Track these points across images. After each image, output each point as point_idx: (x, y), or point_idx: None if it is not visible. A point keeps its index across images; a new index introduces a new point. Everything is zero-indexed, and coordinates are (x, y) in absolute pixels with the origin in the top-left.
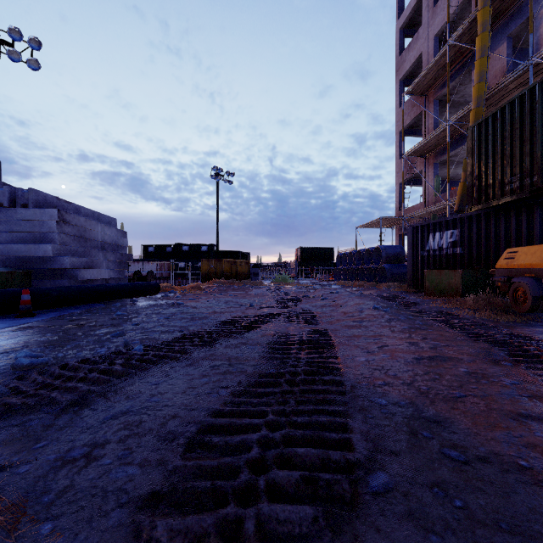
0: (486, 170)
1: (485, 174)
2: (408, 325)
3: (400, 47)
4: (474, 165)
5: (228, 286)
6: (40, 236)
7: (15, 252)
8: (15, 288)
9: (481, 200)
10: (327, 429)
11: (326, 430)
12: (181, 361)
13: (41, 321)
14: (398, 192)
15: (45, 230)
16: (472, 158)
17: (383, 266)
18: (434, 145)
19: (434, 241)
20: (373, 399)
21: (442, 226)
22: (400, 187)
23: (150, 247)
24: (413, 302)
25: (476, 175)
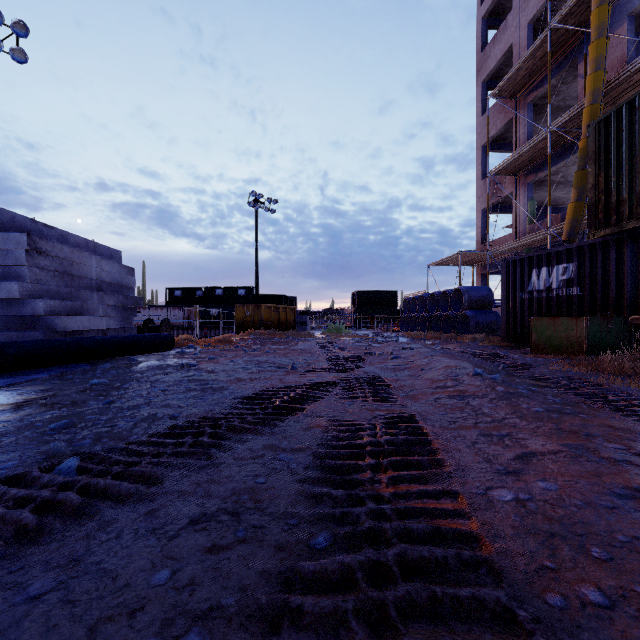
0: (618, 180)
1: (616, 185)
2: (542, 405)
3: (483, 41)
4: (599, 174)
5: (268, 338)
6: (3, 270)
7: None
8: None
9: (609, 222)
10: None
11: None
12: (136, 502)
13: None
14: (480, 221)
15: (10, 262)
16: (595, 165)
17: (464, 313)
18: (529, 160)
19: (539, 279)
20: None
21: (551, 259)
22: (483, 215)
23: (177, 290)
24: (523, 363)
25: (602, 188)
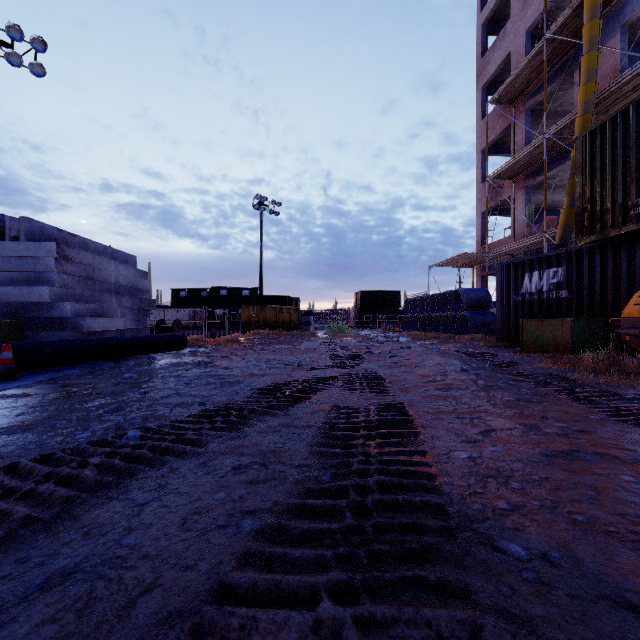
0: (602, 190)
1: (601, 195)
2: (514, 395)
3: (483, 47)
4: (585, 184)
5: (273, 338)
6: (34, 276)
7: (4, 296)
8: (1, 342)
9: (595, 229)
10: (434, 637)
11: (433, 639)
12: (190, 458)
13: (24, 386)
14: (480, 223)
15: (41, 269)
16: (582, 175)
17: (463, 314)
18: (526, 165)
19: (531, 282)
20: (501, 543)
21: (542, 264)
22: (483, 218)
23: (182, 291)
24: (510, 361)
25: (588, 197)
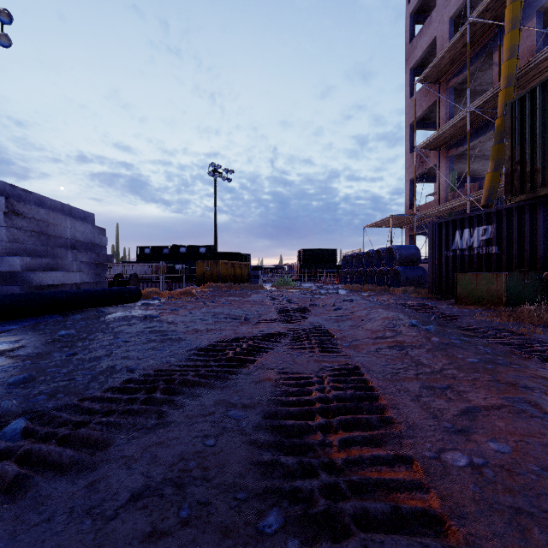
0: (532, 152)
1: (531, 157)
2: (476, 356)
3: (411, 34)
4: (515, 147)
5: (225, 290)
6: None
7: None
8: None
9: (524, 189)
10: None
11: None
12: (78, 471)
13: None
14: (408, 189)
15: None
16: (511, 139)
17: (395, 269)
18: (451, 136)
19: (462, 239)
20: None
21: (472, 222)
22: (411, 184)
23: (146, 248)
24: (451, 313)
25: (517, 159)
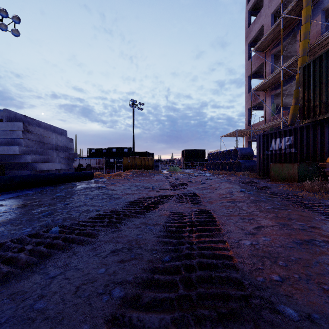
0: (314, 95)
1: (313, 98)
2: (271, 205)
3: (249, 22)
4: (305, 92)
5: (139, 174)
6: (11, 141)
7: None
8: None
9: (310, 116)
10: None
11: None
12: (87, 244)
13: (2, 200)
14: (247, 114)
15: (14, 137)
16: (303, 87)
17: (239, 161)
18: (272, 83)
19: (276, 144)
20: (279, 307)
21: (281, 134)
22: (249, 111)
23: (93, 149)
24: (265, 186)
25: (306, 99)
